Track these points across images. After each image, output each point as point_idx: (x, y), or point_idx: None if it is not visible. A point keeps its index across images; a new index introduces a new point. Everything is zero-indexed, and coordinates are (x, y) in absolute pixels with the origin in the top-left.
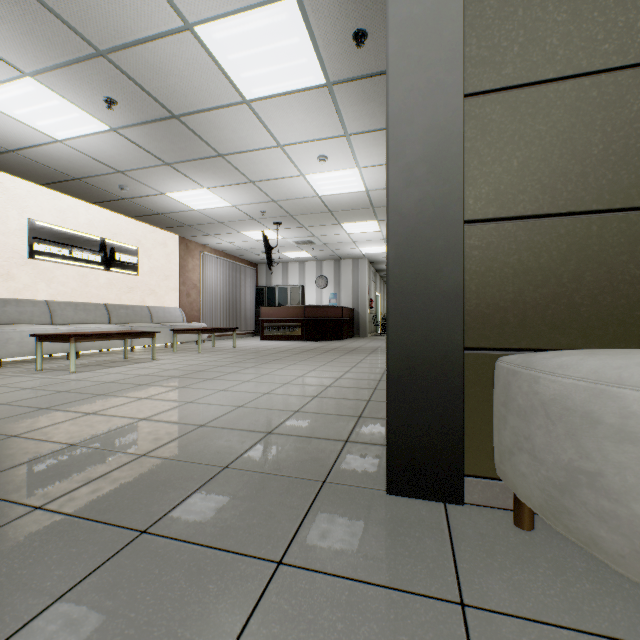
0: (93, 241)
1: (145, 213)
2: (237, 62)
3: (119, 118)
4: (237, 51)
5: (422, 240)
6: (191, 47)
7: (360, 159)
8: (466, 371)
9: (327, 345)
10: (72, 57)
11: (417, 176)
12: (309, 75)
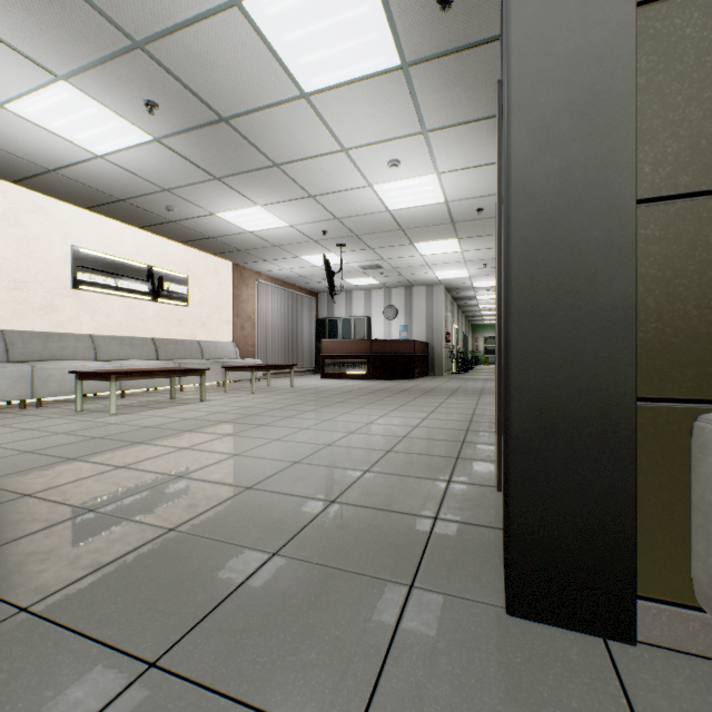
0: (140, 269)
1: (195, 237)
2: (293, 44)
3: (162, 125)
4: (293, 29)
5: (565, 232)
6: (239, 28)
7: (440, 162)
8: (639, 434)
9: (397, 385)
10: (107, 52)
11: (557, 135)
12: (380, 55)
